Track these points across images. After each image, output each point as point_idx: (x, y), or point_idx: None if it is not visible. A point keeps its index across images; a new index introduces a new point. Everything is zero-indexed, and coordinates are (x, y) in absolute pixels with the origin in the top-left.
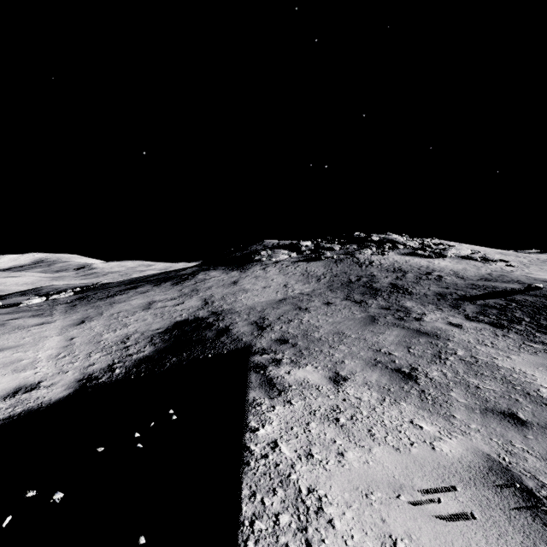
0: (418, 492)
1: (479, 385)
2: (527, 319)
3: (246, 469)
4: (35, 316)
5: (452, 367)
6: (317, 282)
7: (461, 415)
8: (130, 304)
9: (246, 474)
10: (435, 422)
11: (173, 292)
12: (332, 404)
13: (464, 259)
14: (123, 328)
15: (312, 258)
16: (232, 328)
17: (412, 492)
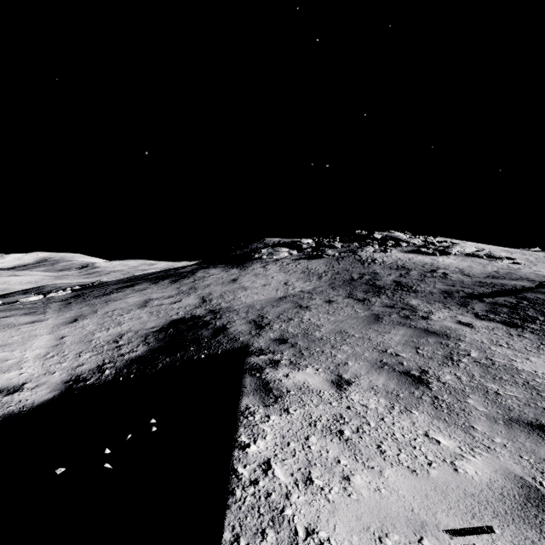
0: (445, 533)
1: (499, 391)
2: (541, 317)
3: (230, 501)
4: (27, 314)
5: (466, 369)
6: (318, 280)
7: (483, 427)
8: (126, 302)
9: (229, 508)
10: (453, 435)
11: (171, 290)
12: (335, 413)
13: (469, 256)
14: (116, 327)
15: (313, 256)
16: (230, 327)
17: (437, 534)
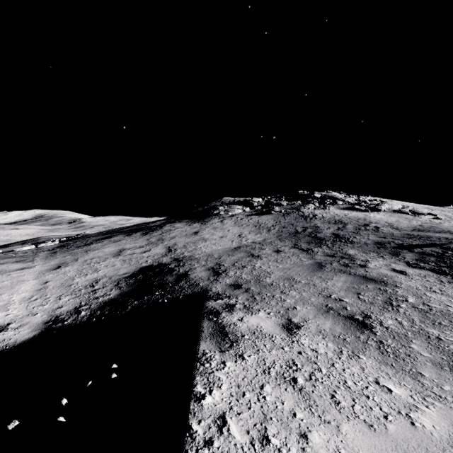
0: None
1: (441, 337)
2: None
3: None
4: (18, 262)
5: (406, 315)
6: (267, 232)
7: (430, 373)
8: (103, 251)
9: None
10: (403, 382)
11: (142, 241)
12: (288, 359)
13: (396, 213)
14: (93, 273)
15: (263, 212)
16: (191, 273)
17: None
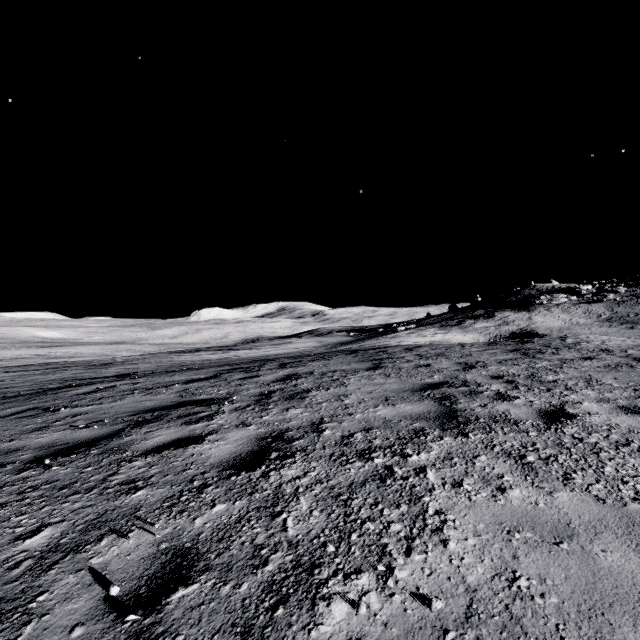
0: None
1: None
2: None
3: None
4: (440, 330)
5: None
6: (597, 318)
7: None
8: (476, 327)
9: None
10: None
11: (492, 323)
12: None
13: None
14: (489, 334)
15: (593, 300)
16: (547, 334)
17: None
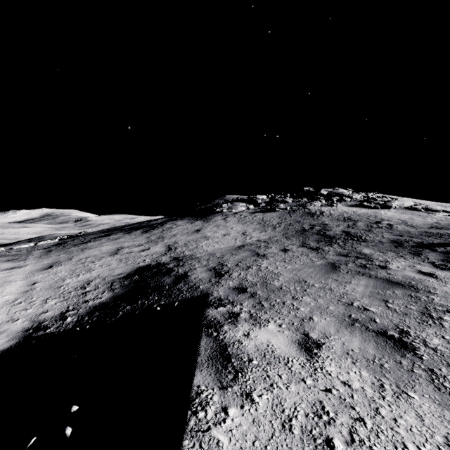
0: None
1: None
2: None
3: None
4: (9, 261)
5: None
6: (273, 230)
7: None
8: (99, 250)
9: None
10: None
11: (142, 239)
12: (313, 400)
13: (408, 210)
14: (86, 273)
15: (267, 209)
16: (191, 274)
17: None
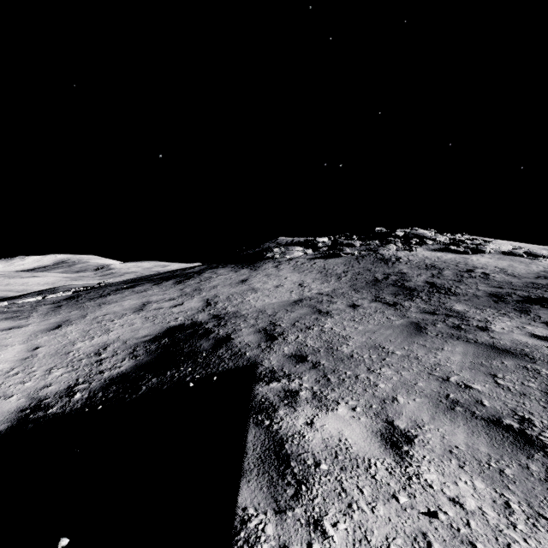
0: None
1: None
2: None
3: None
4: (8, 319)
5: None
6: (337, 281)
7: None
8: (121, 305)
9: None
10: None
11: (174, 292)
12: (413, 531)
13: (506, 255)
14: (103, 335)
15: (330, 255)
16: (235, 337)
17: None
